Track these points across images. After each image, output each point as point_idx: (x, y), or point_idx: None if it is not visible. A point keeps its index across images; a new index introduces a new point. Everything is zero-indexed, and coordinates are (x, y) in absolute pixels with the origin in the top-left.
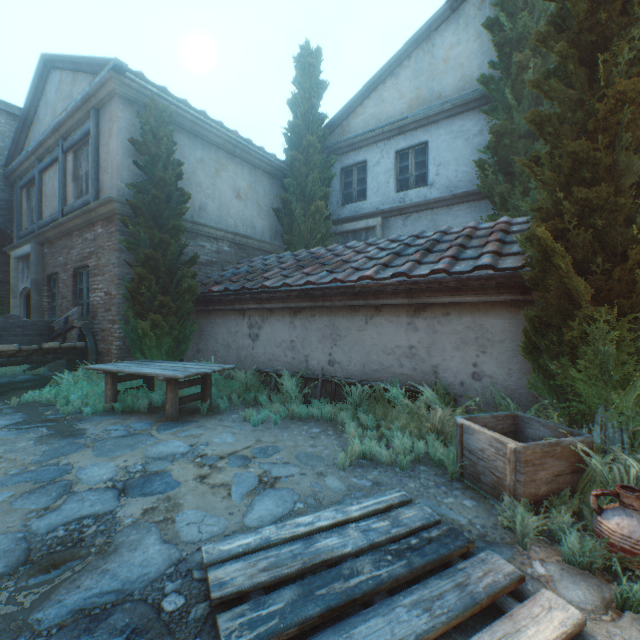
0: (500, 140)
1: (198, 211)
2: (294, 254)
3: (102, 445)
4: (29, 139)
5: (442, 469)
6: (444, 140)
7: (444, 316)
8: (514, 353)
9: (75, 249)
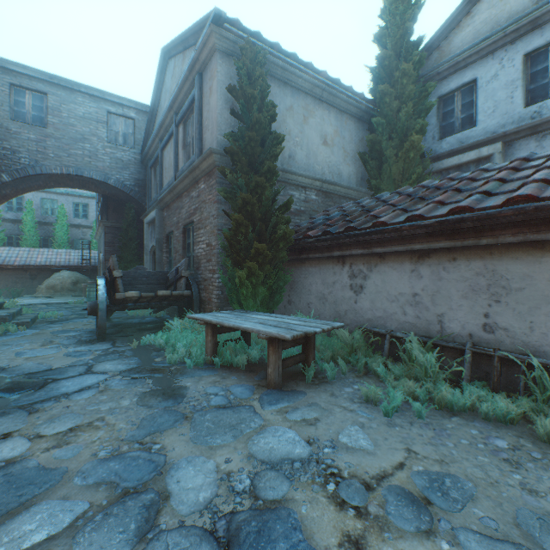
0: None
1: (287, 160)
2: (396, 192)
3: (200, 419)
4: (155, 127)
5: None
6: None
7: None
8: None
9: (184, 208)
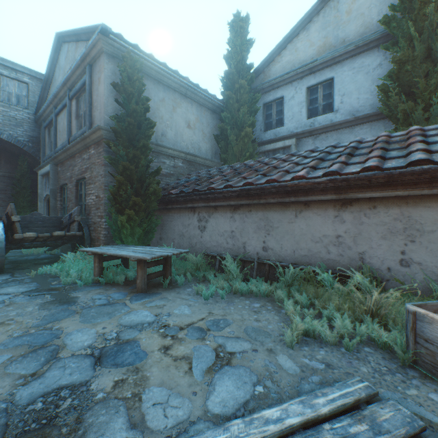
0: (402, 66)
1: (160, 137)
2: (231, 166)
3: (87, 312)
4: (49, 94)
5: (387, 352)
6: (347, 75)
7: (370, 209)
8: None
9: (77, 166)
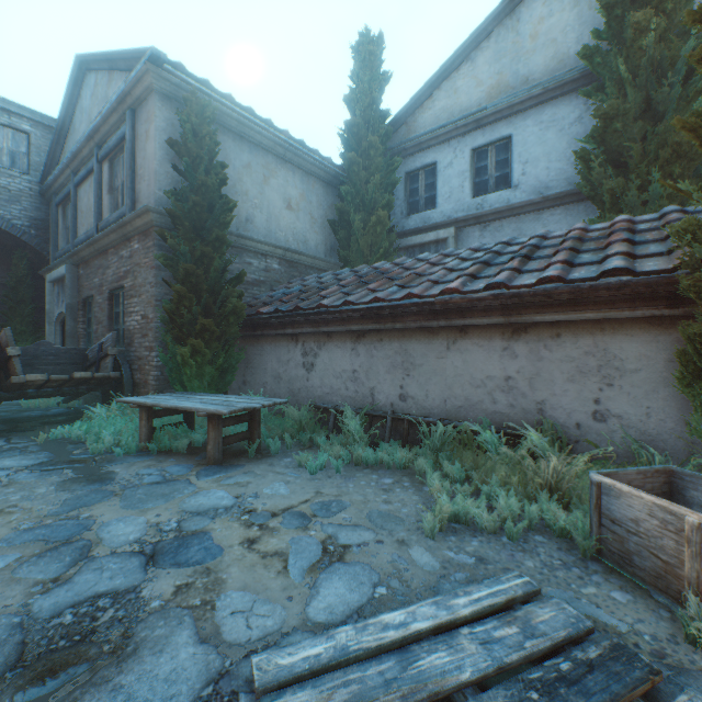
0: (609, 124)
1: (244, 223)
2: (354, 270)
3: (132, 494)
4: (65, 152)
5: (566, 541)
6: (532, 132)
7: (553, 338)
8: (654, 386)
9: (110, 269)
